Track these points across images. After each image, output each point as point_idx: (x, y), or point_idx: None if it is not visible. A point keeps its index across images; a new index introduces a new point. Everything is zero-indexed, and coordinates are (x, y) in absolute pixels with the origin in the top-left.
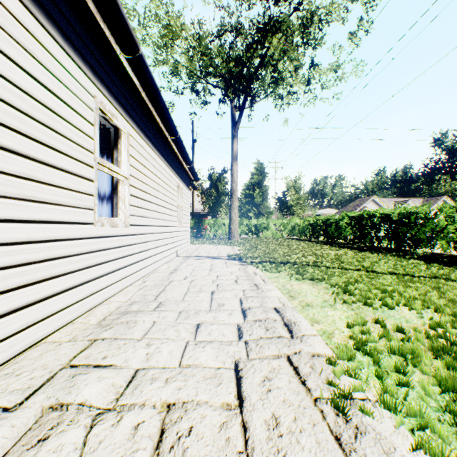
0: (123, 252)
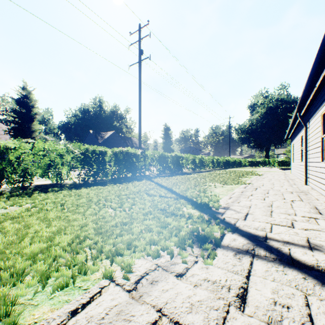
0: None
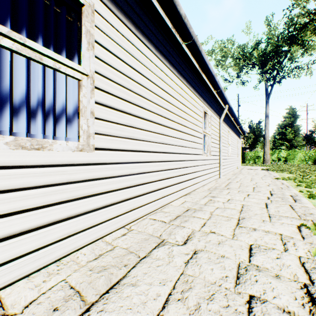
0: (229, 163)
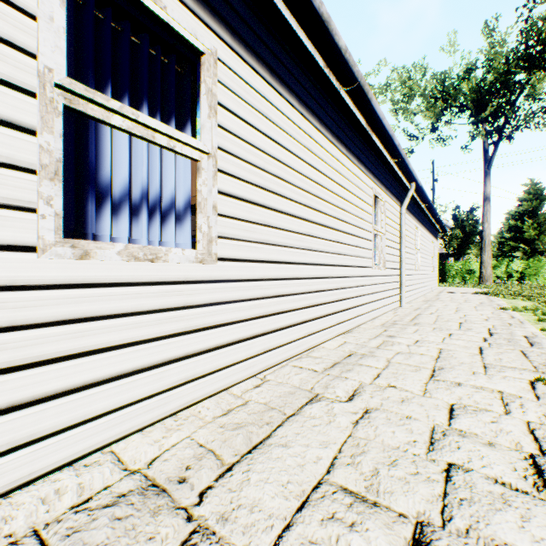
0: (418, 282)
